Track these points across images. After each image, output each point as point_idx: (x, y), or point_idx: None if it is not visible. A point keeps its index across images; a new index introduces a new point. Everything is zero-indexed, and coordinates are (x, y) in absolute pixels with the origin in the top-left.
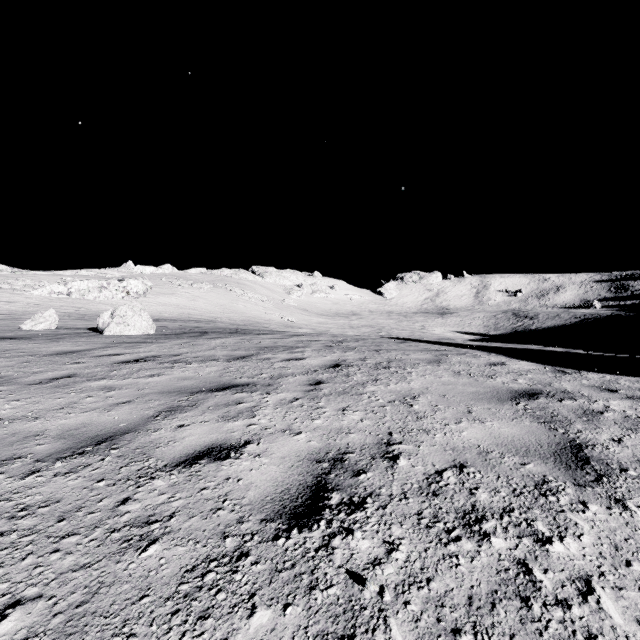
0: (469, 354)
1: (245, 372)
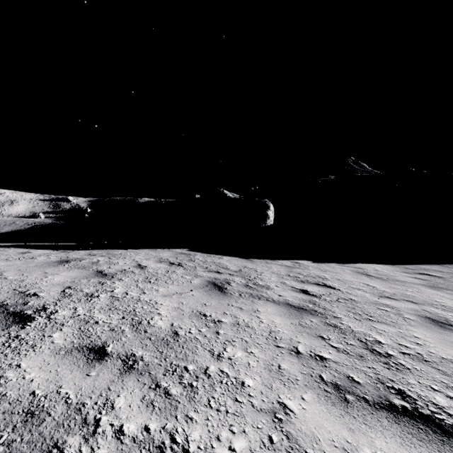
0: None
1: None
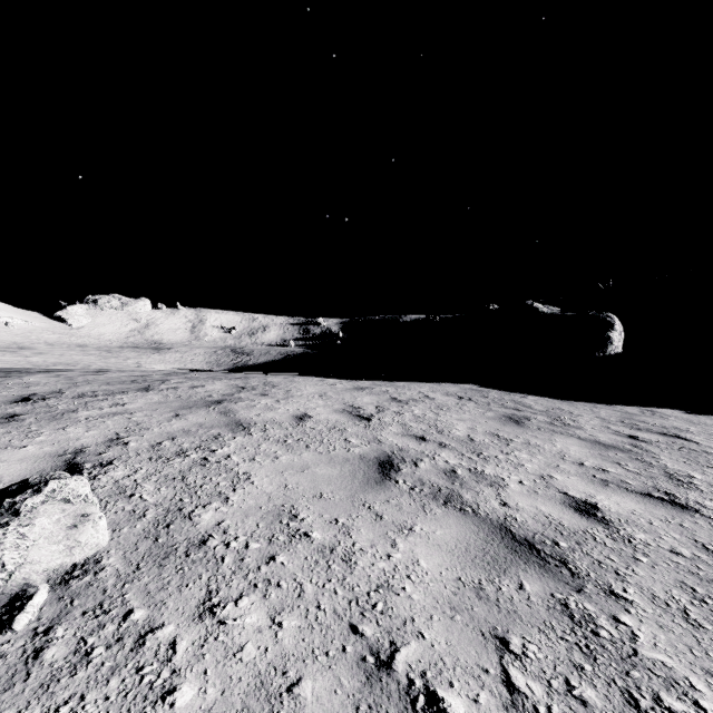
0: (298, 377)
1: (193, 396)
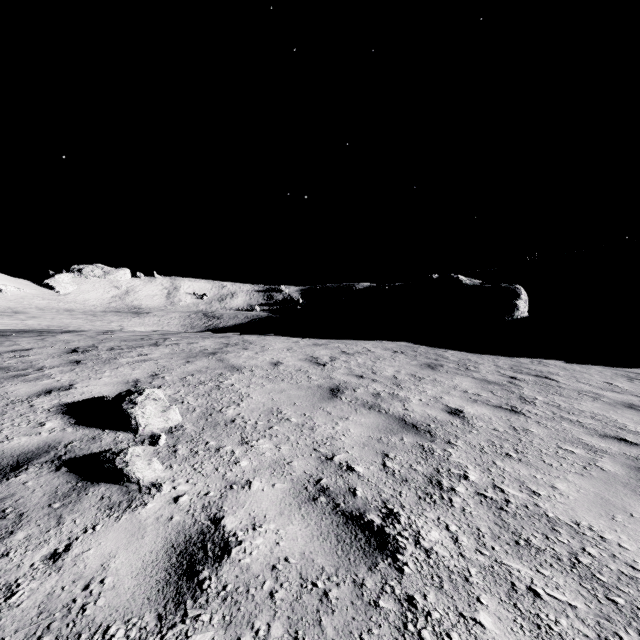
0: (268, 336)
1: (193, 349)
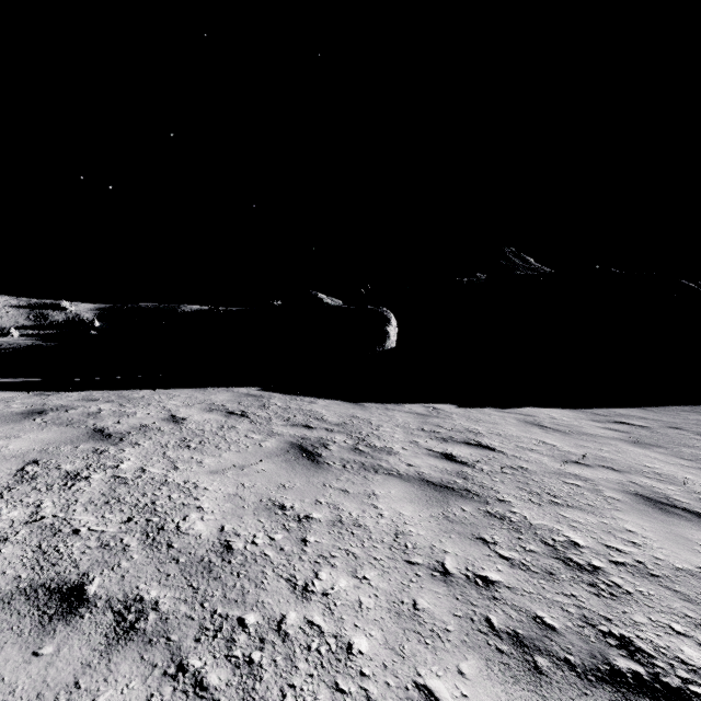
0: None
1: None
